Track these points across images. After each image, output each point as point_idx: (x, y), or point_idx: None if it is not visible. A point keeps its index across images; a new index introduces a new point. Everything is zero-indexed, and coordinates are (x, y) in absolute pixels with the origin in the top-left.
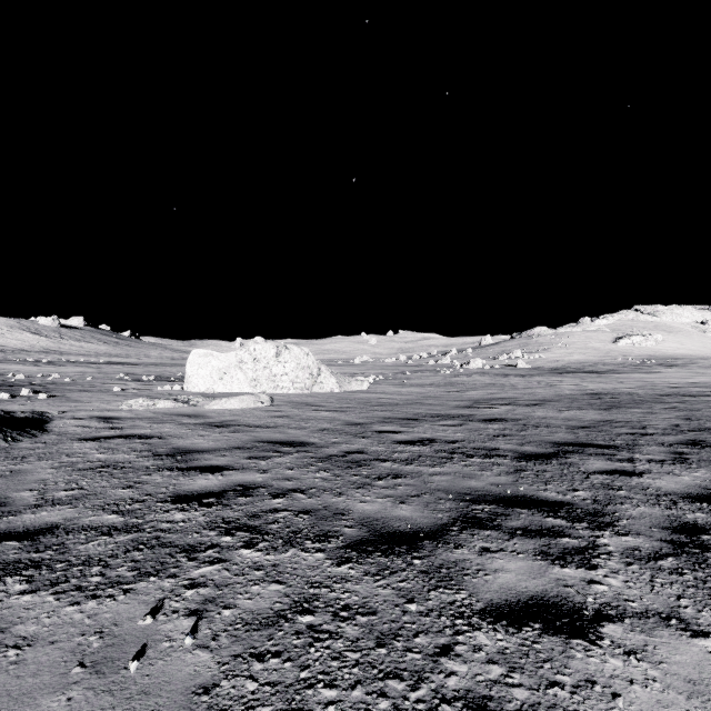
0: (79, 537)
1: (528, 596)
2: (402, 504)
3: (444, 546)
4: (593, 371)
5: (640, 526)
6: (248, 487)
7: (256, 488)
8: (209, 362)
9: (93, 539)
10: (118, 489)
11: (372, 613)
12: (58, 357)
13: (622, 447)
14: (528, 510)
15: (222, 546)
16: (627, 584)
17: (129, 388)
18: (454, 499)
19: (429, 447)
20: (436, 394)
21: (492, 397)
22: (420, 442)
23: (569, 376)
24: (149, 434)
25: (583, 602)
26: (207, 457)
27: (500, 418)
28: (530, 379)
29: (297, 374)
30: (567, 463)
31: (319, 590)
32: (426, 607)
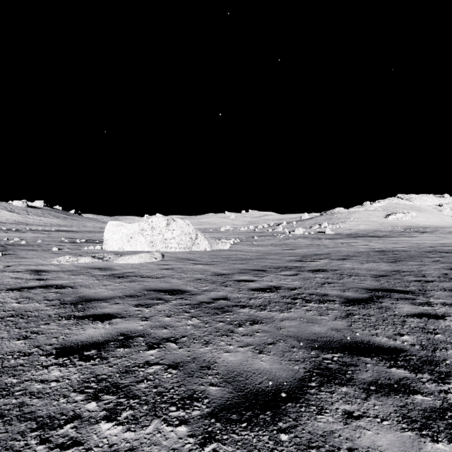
0: None
1: None
2: (261, 354)
3: (308, 410)
4: (375, 236)
5: None
6: (128, 336)
7: (135, 337)
8: (120, 230)
9: None
10: (13, 340)
11: None
12: (24, 226)
13: (417, 292)
14: (371, 358)
15: (83, 417)
16: None
17: (65, 248)
18: (305, 346)
19: (276, 293)
20: (275, 252)
21: (313, 253)
22: (269, 289)
23: (360, 239)
24: (64, 284)
25: None
26: (102, 305)
27: (322, 269)
28: (336, 241)
29: (181, 238)
30: (383, 307)
31: None
32: None
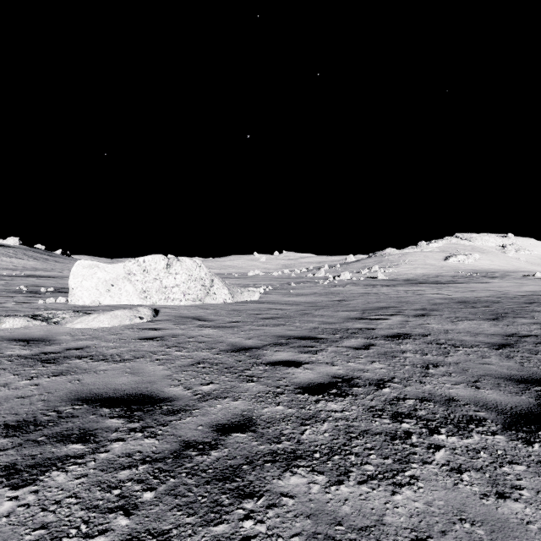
0: None
1: None
2: None
3: None
4: (439, 282)
5: None
6: None
7: None
8: (94, 274)
9: None
10: None
11: None
12: None
13: None
14: None
15: None
16: None
17: (9, 301)
18: None
19: (353, 399)
20: (321, 304)
21: (375, 306)
22: (335, 387)
23: (424, 285)
24: None
25: None
26: None
27: (403, 333)
28: (396, 288)
29: (188, 286)
30: None
31: None
32: None
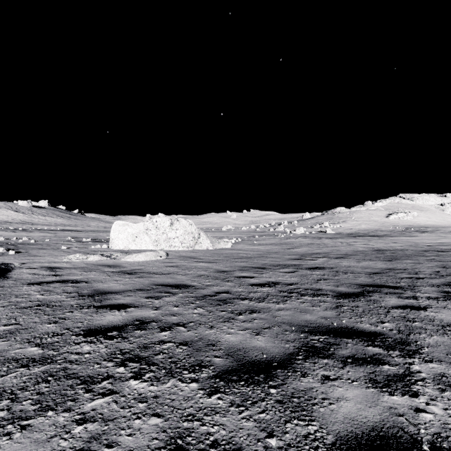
0: (1, 369)
1: (369, 426)
2: (258, 336)
3: (293, 374)
4: (375, 235)
5: (439, 353)
6: (143, 321)
7: (149, 322)
8: (126, 229)
9: (12, 371)
10: (45, 324)
11: (238, 450)
12: (30, 226)
13: (406, 287)
14: (352, 340)
15: (116, 376)
16: (447, 412)
17: (72, 246)
18: (296, 330)
19: (274, 288)
20: (275, 251)
21: (312, 252)
22: (267, 285)
23: (360, 238)
24: (79, 280)
25: (417, 433)
26: (117, 297)
27: (319, 267)
28: (335, 240)
29: (184, 238)
30: (371, 300)
31: (192, 423)
32: (284, 441)
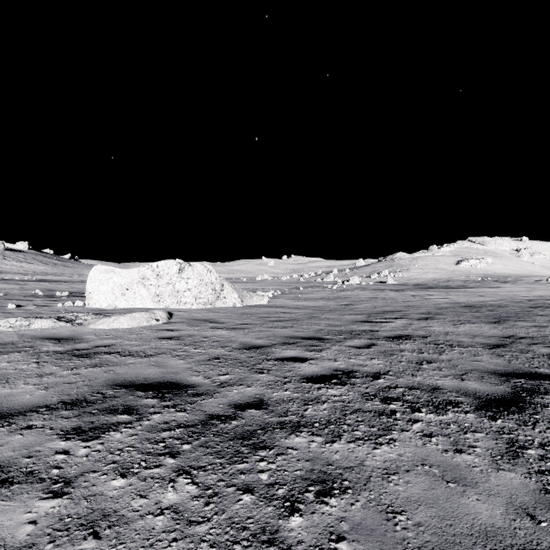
0: None
1: None
2: None
3: None
4: (449, 286)
5: None
6: None
7: None
8: (110, 278)
9: None
10: None
11: None
12: None
13: None
14: None
15: None
16: None
17: (29, 304)
18: None
19: (350, 387)
20: (329, 308)
21: (381, 310)
22: (336, 378)
23: (433, 290)
24: None
25: None
26: None
27: (404, 334)
28: (404, 293)
29: (200, 290)
30: None
31: None
32: None
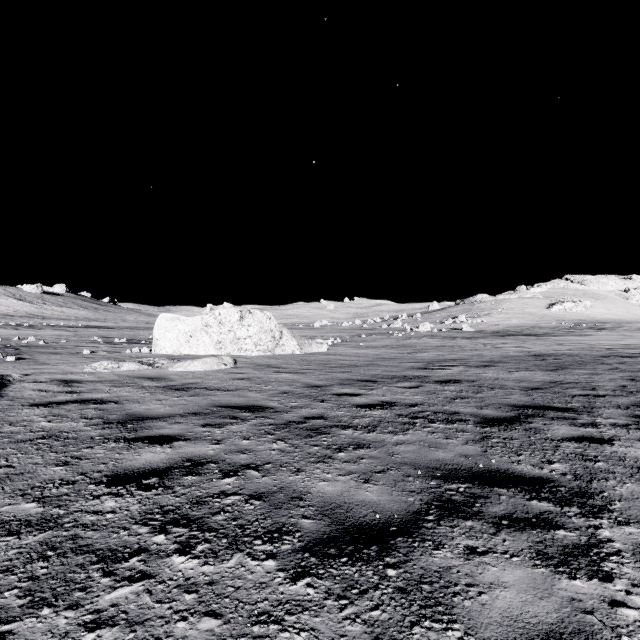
0: None
1: (542, 631)
2: (367, 484)
3: (422, 545)
4: (532, 334)
5: (637, 510)
6: (197, 462)
7: (205, 463)
8: (176, 326)
9: None
10: (50, 466)
11: None
12: (39, 321)
13: (581, 409)
14: (507, 490)
15: (151, 550)
16: None
17: (99, 350)
18: (424, 475)
19: (389, 411)
20: (390, 356)
21: (443, 358)
22: (380, 406)
23: (511, 338)
24: (106, 399)
25: None
26: (159, 424)
27: (454, 379)
28: (476, 341)
29: (260, 337)
30: (531, 429)
31: (266, 628)
32: None
